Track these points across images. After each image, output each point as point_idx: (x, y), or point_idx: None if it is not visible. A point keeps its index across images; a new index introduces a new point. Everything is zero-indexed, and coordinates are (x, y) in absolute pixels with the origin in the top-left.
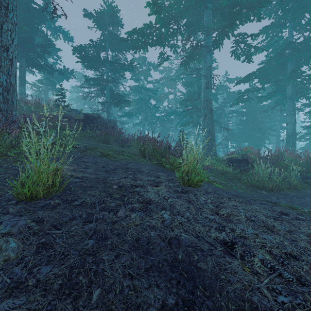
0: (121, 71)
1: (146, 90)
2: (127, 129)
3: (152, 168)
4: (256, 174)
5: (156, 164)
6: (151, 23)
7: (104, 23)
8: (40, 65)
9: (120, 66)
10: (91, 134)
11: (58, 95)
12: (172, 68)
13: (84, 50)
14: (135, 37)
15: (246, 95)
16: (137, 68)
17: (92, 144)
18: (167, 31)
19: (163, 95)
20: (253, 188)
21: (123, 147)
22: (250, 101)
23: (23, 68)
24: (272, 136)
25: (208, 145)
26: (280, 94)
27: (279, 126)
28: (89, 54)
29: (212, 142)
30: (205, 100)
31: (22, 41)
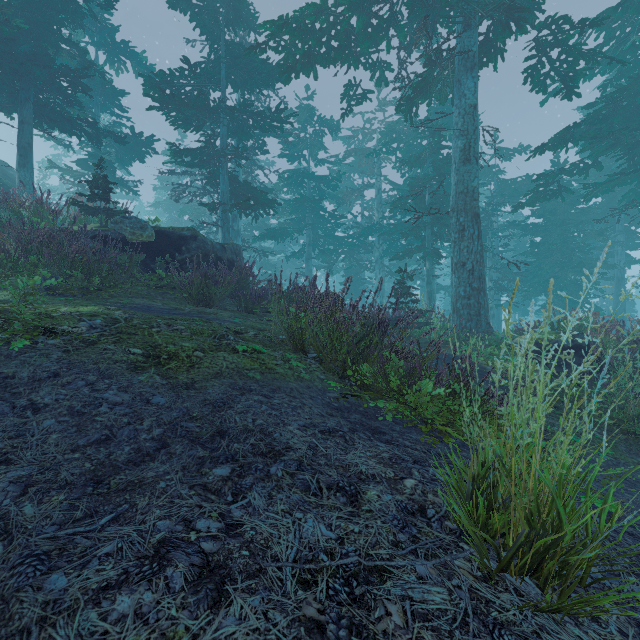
0: (257, 136)
1: (314, 179)
2: (273, 267)
3: (325, 413)
4: (631, 396)
5: (338, 377)
6: (326, 2)
7: (215, 20)
8: (67, 120)
9: (254, 120)
10: (165, 280)
11: (94, 185)
12: (372, 131)
13: (170, 85)
14: (285, 41)
15: (555, 181)
16: (292, 124)
17: (158, 310)
18: (365, 25)
19: (352, 192)
20: (628, 438)
21: (250, 314)
22: (562, 197)
23: (28, 126)
24: (606, 280)
25: (469, 306)
26: (636, 178)
27: (622, 257)
28: (182, 94)
29: (479, 298)
30: (462, 193)
31: (21, 62)
